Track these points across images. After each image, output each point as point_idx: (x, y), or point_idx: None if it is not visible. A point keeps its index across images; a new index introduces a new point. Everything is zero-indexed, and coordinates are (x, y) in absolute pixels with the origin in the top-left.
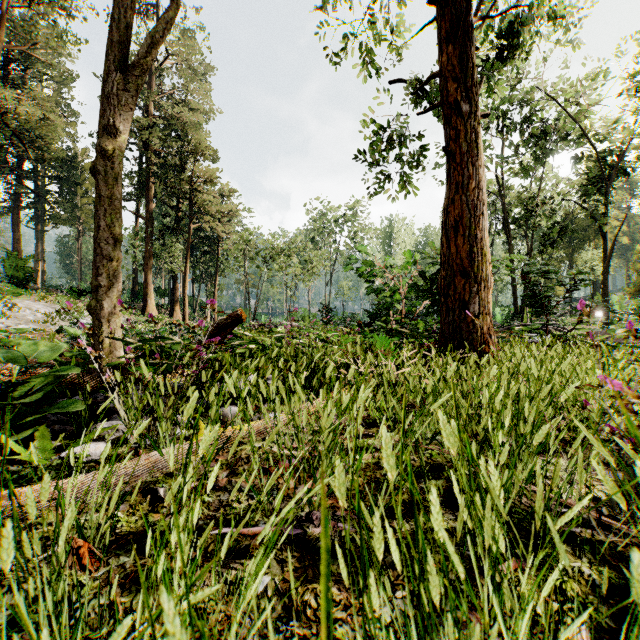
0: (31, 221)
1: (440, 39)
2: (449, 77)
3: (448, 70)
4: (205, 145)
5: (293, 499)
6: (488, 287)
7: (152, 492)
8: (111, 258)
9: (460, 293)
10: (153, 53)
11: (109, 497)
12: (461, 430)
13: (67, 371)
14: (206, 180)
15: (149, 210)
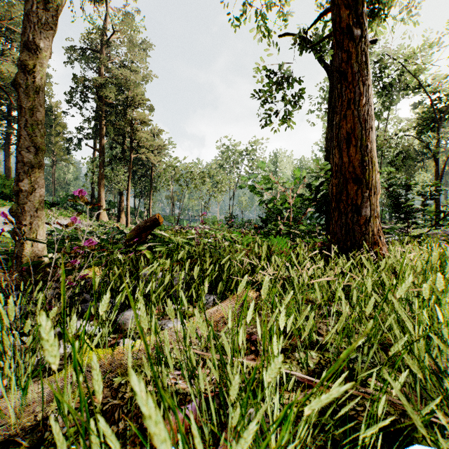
0: None
1: None
2: (341, 5)
3: None
4: (142, 97)
5: None
6: (377, 193)
7: None
8: (33, 165)
9: (353, 198)
10: None
11: None
12: None
13: None
14: (143, 123)
15: (102, 145)
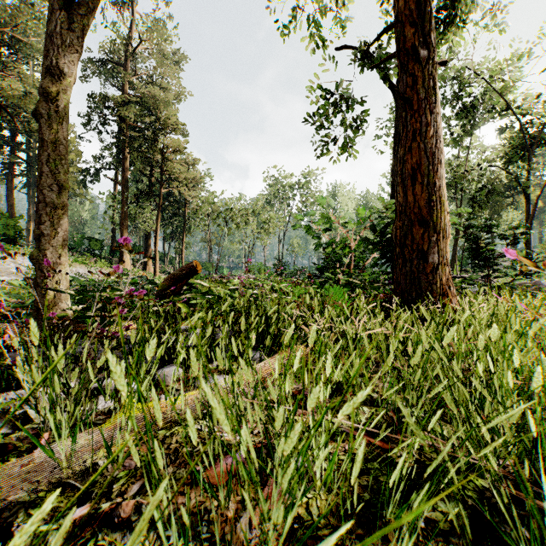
0: (24, 187)
1: None
2: (406, 22)
3: (405, 15)
4: (173, 120)
5: None
6: (446, 237)
7: (5, 538)
8: (55, 206)
9: (418, 243)
10: None
11: None
12: None
13: None
14: (174, 150)
15: (125, 177)
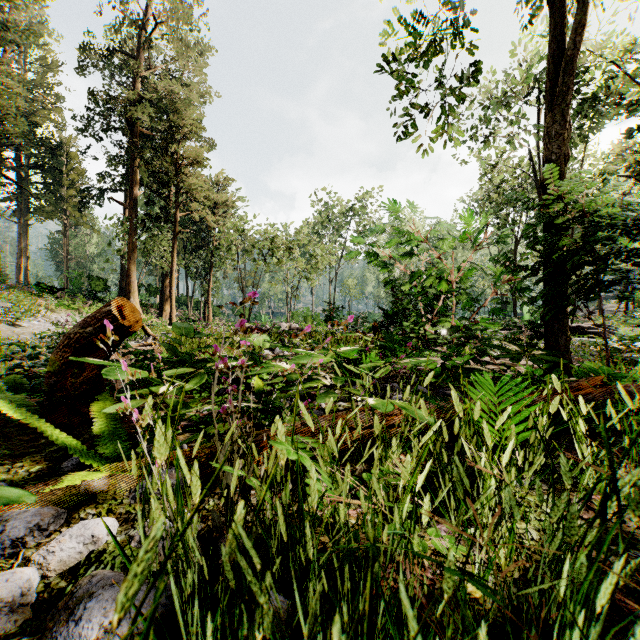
0: (14, 214)
1: None
2: None
3: None
4: (194, 123)
5: None
6: None
7: None
8: None
9: None
10: None
11: None
12: None
13: None
14: (195, 163)
15: (132, 197)
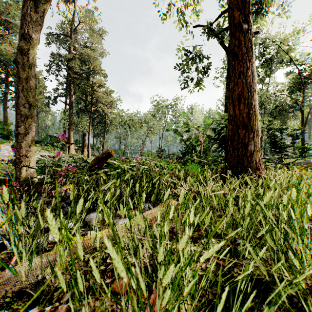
0: (13, 107)
1: None
2: (234, 8)
3: (234, 4)
4: (99, 68)
5: None
6: (258, 135)
7: None
8: (27, 116)
9: (242, 138)
10: None
11: None
12: None
13: None
14: (99, 85)
15: (71, 101)
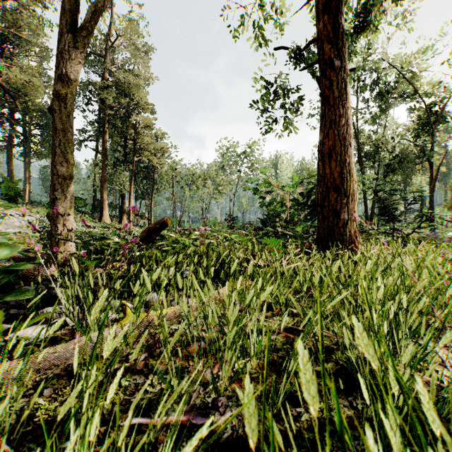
0: (21, 155)
1: (317, 11)
2: (324, 40)
3: (324, 34)
4: (144, 101)
5: (189, 442)
6: (354, 200)
7: (75, 376)
8: (65, 177)
9: (333, 204)
10: (98, 20)
11: (38, 380)
12: (378, 340)
13: (19, 266)
14: (145, 126)
15: (104, 147)
